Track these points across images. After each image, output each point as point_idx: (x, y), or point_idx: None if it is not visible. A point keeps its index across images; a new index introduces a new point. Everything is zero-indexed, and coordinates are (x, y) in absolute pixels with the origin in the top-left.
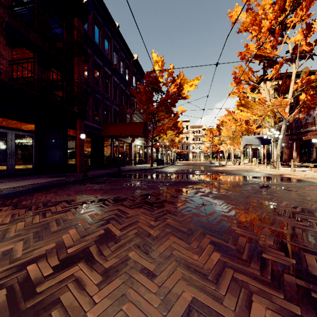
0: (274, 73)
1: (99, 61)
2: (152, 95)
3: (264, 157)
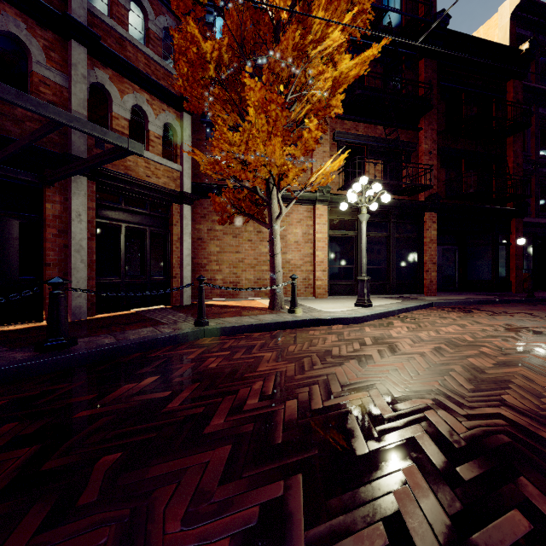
0: None
1: None
2: None
3: None
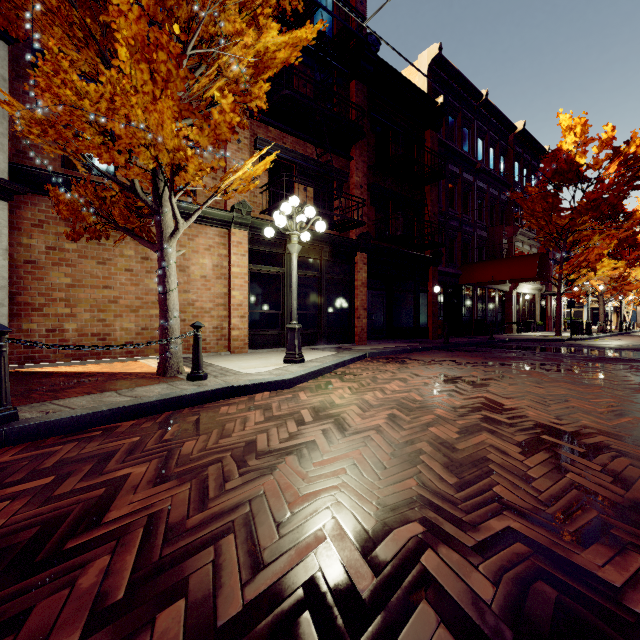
0: None
1: (454, 169)
2: (559, 200)
3: None
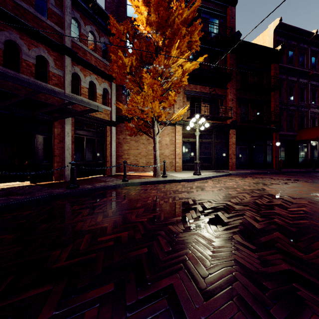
0: None
1: (293, 78)
2: None
3: None
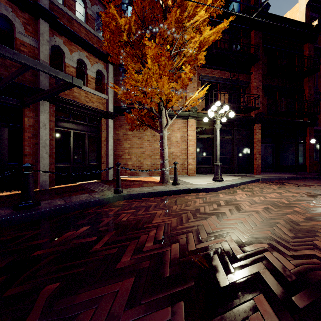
0: None
1: None
2: None
3: None
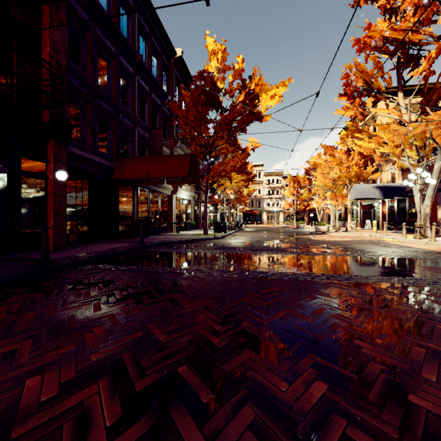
0: (425, 67)
1: (107, 42)
2: (206, 109)
3: (385, 219)
